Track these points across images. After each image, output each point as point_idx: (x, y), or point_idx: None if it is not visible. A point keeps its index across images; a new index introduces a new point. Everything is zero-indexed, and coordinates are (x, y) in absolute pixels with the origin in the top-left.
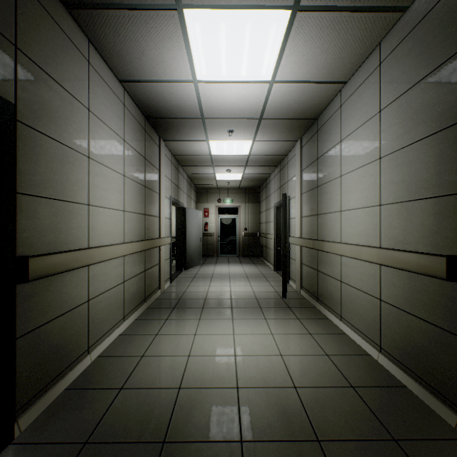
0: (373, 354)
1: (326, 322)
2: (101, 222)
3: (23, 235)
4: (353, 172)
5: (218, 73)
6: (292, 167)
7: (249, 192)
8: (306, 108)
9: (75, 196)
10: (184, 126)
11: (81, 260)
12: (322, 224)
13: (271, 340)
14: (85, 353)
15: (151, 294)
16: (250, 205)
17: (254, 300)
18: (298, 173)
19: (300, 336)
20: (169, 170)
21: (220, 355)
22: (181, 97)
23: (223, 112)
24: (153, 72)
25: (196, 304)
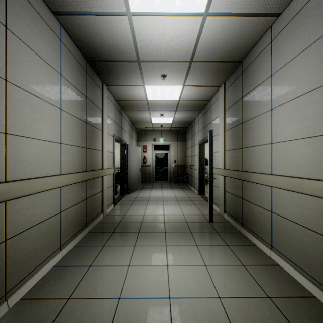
0: (321, 298)
1: (255, 249)
2: (27, 153)
3: None
4: (289, 103)
5: (152, 2)
6: (215, 109)
7: (178, 133)
8: (234, 48)
9: None
10: (123, 70)
11: None
12: (248, 156)
13: (206, 274)
14: None
15: (93, 219)
16: (179, 143)
17: (184, 224)
18: (221, 114)
19: (234, 269)
20: (112, 112)
21: (153, 298)
22: (116, 35)
23: (157, 54)
24: (85, 0)
25: (133, 228)
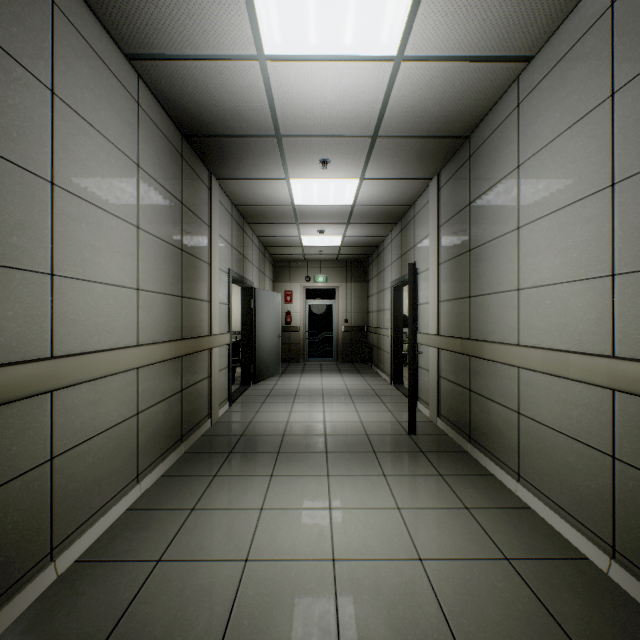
0: (597, 559)
1: (491, 482)
2: (85, 308)
3: None
4: (547, 218)
5: (303, 39)
6: (422, 223)
7: (352, 266)
8: (454, 114)
9: (15, 254)
10: (248, 152)
11: (28, 384)
12: (479, 313)
13: (399, 522)
14: (42, 561)
15: (193, 428)
16: (354, 285)
17: (363, 438)
18: (433, 231)
19: (449, 514)
20: (228, 228)
21: (305, 560)
22: (238, 92)
23: (311, 124)
24: (184, 36)
25: (268, 445)
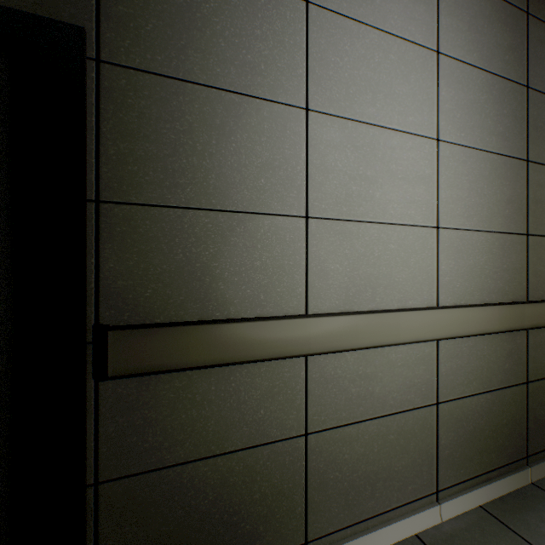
0: None
1: None
2: (351, 256)
3: (116, 284)
4: None
5: None
6: None
7: None
8: None
9: (262, 199)
10: None
11: (268, 344)
12: None
13: None
14: None
15: None
16: None
17: None
18: None
19: None
20: None
21: None
22: None
23: None
24: None
25: None
